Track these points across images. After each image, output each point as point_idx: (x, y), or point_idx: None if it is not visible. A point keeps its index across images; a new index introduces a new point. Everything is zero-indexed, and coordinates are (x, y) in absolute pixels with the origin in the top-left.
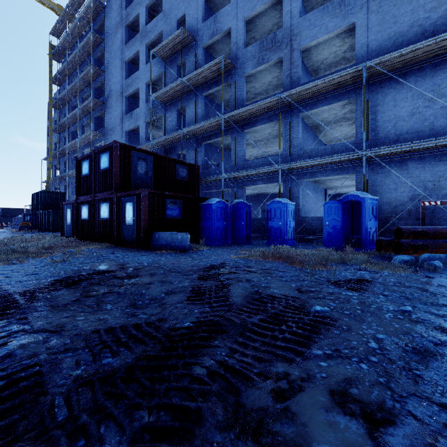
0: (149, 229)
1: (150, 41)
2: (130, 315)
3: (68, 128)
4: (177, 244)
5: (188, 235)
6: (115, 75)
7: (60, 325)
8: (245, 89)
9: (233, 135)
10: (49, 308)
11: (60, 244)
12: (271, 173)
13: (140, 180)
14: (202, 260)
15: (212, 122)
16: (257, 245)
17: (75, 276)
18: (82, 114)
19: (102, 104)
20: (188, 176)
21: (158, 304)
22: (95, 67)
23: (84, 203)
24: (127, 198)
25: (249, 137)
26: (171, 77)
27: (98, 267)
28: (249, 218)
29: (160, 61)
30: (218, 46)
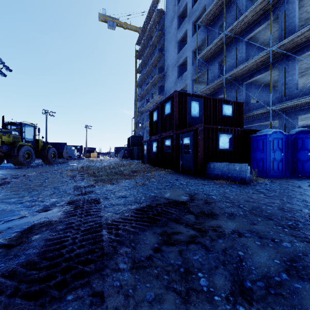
0: (204, 159)
1: (195, 18)
2: None
3: (144, 97)
4: (234, 174)
5: (248, 167)
6: (171, 54)
7: None
8: (297, 14)
9: (281, 67)
10: (130, 263)
11: (140, 169)
12: None
13: (193, 119)
14: (283, 199)
15: (257, 59)
16: None
17: (153, 206)
18: (152, 86)
19: (163, 76)
20: (232, 113)
21: None
22: (159, 53)
23: (154, 141)
24: (185, 134)
25: (299, 66)
26: (213, 38)
27: (169, 195)
28: None
29: (204, 29)
30: None
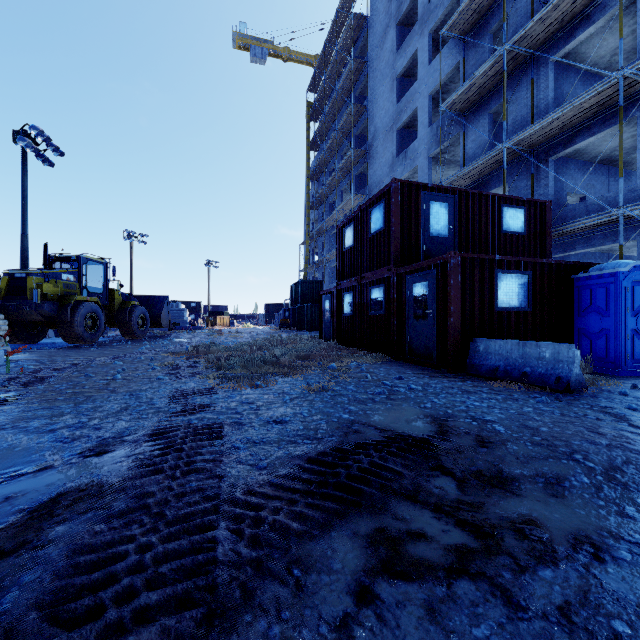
0: (463, 332)
1: (436, 23)
2: None
3: (325, 201)
4: (539, 369)
5: (576, 351)
6: (382, 106)
7: None
8: None
9: None
10: None
11: (318, 353)
12: None
13: (435, 243)
14: None
15: (584, 101)
16: None
17: (348, 450)
18: (341, 176)
19: (364, 154)
20: (525, 225)
21: None
22: (356, 105)
23: (347, 290)
24: (416, 275)
25: None
26: (476, 62)
27: (386, 419)
28: None
29: (455, 45)
30: None
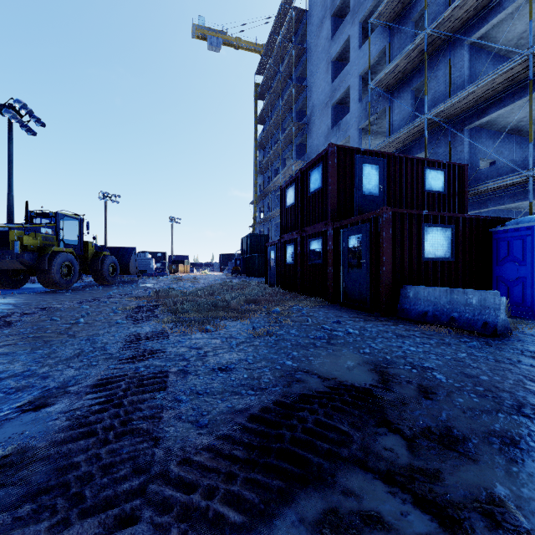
0: (394, 280)
1: (365, 13)
2: None
3: (270, 167)
4: (466, 314)
5: (502, 298)
6: (319, 85)
7: None
8: None
9: None
10: None
11: (263, 297)
12: None
13: (367, 200)
14: None
15: (496, 77)
16: None
17: (291, 404)
18: (284, 145)
19: (304, 127)
20: (445, 185)
21: None
22: (296, 85)
23: (289, 242)
24: (351, 229)
25: None
26: (400, 46)
27: (328, 366)
28: None
29: (382, 32)
30: None
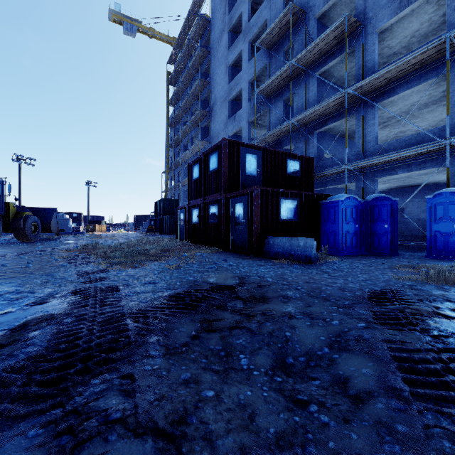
0: (262, 233)
1: (253, 36)
2: (289, 399)
3: (180, 143)
4: (298, 252)
5: (314, 242)
6: (219, 83)
7: (178, 414)
8: (377, 49)
9: (359, 114)
10: (163, 350)
11: (175, 247)
12: (424, 155)
13: (249, 179)
14: (347, 279)
15: (330, 102)
16: (410, 258)
17: (191, 291)
18: (192, 127)
19: (208, 114)
20: (300, 171)
21: (331, 377)
22: (202, 80)
23: (195, 207)
24: (237, 199)
25: (380, 115)
26: (276, 67)
27: (214, 279)
28: (394, 220)
29: (264, 53)
30: (334, 11)
